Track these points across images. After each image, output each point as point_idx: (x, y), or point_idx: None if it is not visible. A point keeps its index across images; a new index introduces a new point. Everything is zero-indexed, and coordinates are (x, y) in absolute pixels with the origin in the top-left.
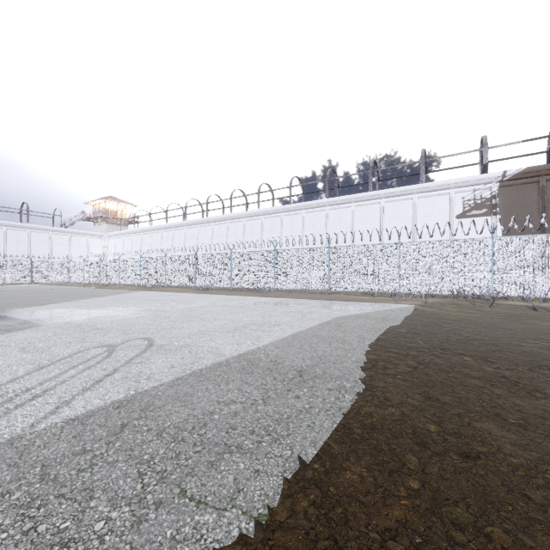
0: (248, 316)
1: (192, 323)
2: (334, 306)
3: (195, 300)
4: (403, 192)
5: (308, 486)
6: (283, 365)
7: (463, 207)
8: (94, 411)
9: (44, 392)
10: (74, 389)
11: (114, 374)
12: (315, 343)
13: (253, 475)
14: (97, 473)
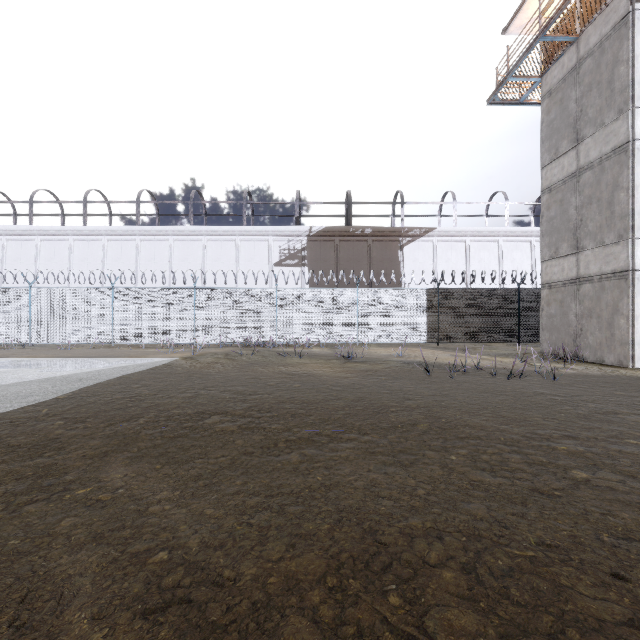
0: None
1: None
2: (57, 366)
3: None
4: (226, 233)
5: None
6: None
7: (280, 256)
8: None
9: None
10: None
11: None
12: None
13: None
14: None
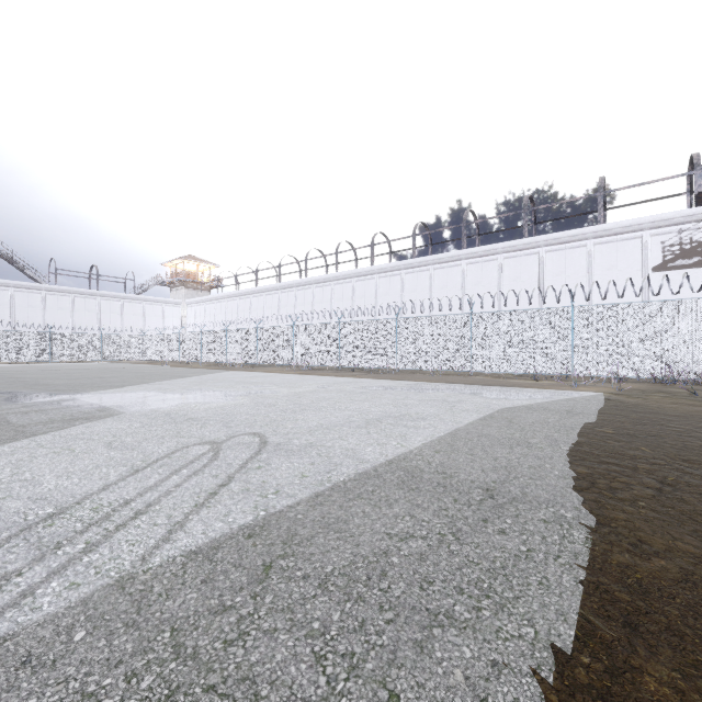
0: (377, 406)
1: (307, 414)
2: (488, 393)
3: (299, 383)
4: (572, 238)
5: (591, 701)
6: (458, 479)
7: (663, 255)
8: (220, 540)
9: (147, 507)
10: (184, 505)
11: (230, 484)
12: (489, 446)
13: (491, 672)
14: (253, 649)
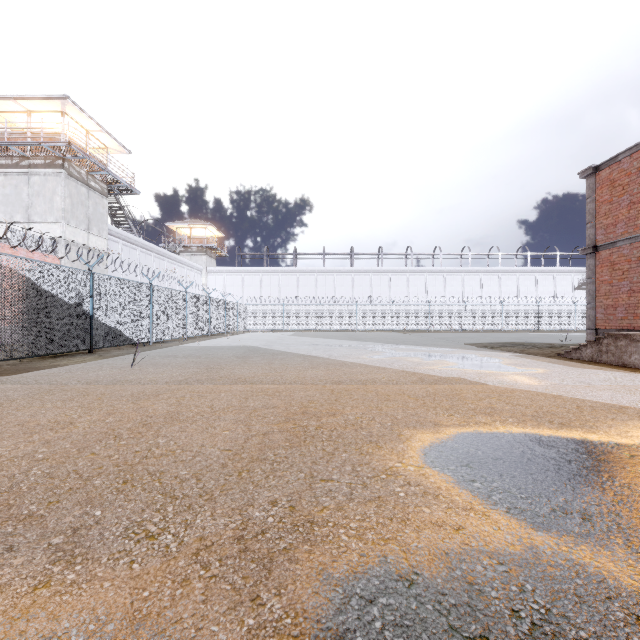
0: None
1: None
2: None
3: None
4: (549, 271)
5: None
6: None
7: (578, 284)
8: None
9: None
10: None
11: None
12: None
13: None
14: None
